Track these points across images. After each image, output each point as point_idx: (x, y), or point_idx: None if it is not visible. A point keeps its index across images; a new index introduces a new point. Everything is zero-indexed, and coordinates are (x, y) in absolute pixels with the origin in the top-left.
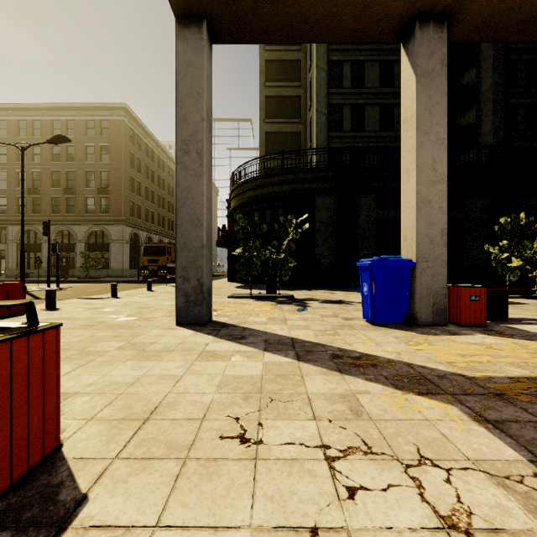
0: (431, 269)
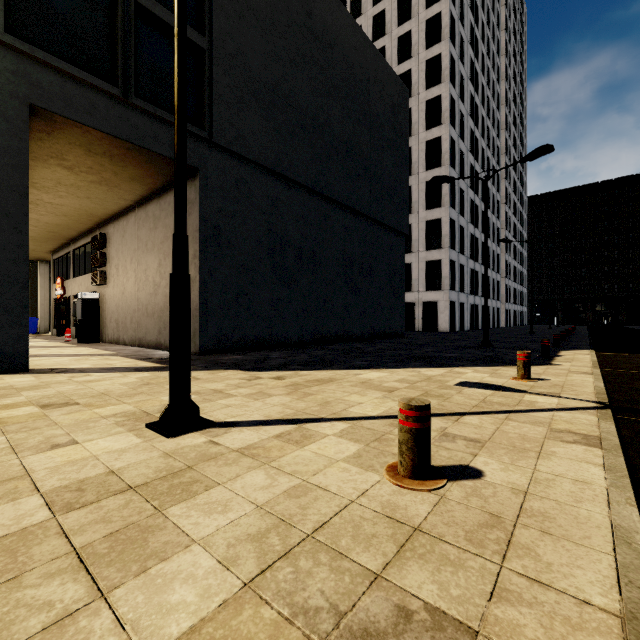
0: (45, 321)
